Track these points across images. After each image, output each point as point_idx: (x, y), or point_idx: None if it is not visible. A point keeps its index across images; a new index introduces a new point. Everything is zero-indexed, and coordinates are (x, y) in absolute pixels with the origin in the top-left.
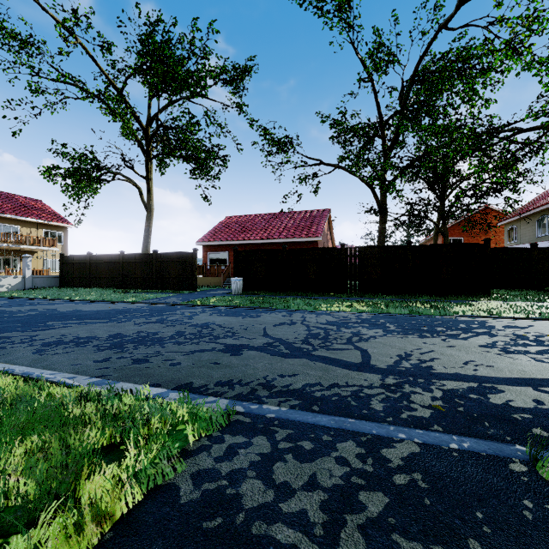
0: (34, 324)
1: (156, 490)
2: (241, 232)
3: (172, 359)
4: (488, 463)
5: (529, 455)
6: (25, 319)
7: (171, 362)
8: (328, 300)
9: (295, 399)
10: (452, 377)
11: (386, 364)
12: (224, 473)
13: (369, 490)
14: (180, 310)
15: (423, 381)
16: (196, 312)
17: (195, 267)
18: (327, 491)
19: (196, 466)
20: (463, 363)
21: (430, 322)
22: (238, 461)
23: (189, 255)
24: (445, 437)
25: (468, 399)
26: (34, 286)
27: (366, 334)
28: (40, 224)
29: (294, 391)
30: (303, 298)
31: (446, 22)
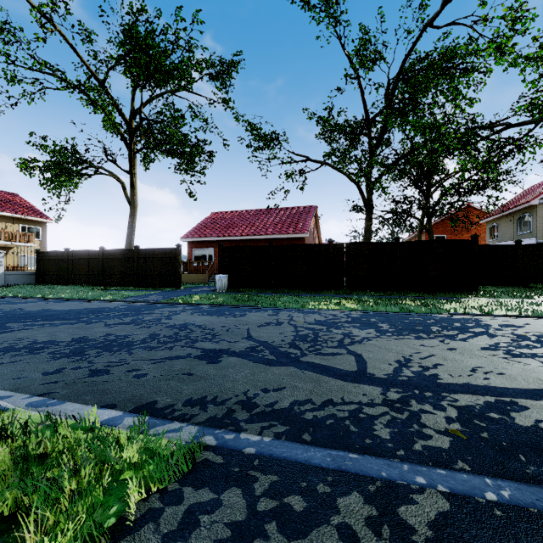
0: None
1: None
2: (227, 228)
3: (138, 370)
4: None
5: None
6: None
7: (136, 373)
8: (316, 298)
9: (281, 423)
10: (463, 388)
11: (385, 373)
12: None
13: None
14: (159, 309)
15: (431, 395)
16: (175, 311)
17: (178, 263)
18: None
19: None
20: (470, 370)
21: (423, 321)
22: (198, 540)
23: (172, 251)
24: (476, 480)
25: (490, 420)
26: (7, 284)
27: (358, 335)
28: (17, 218)
29: (280, 412)
30: (290, 295)
31: (432, 20)
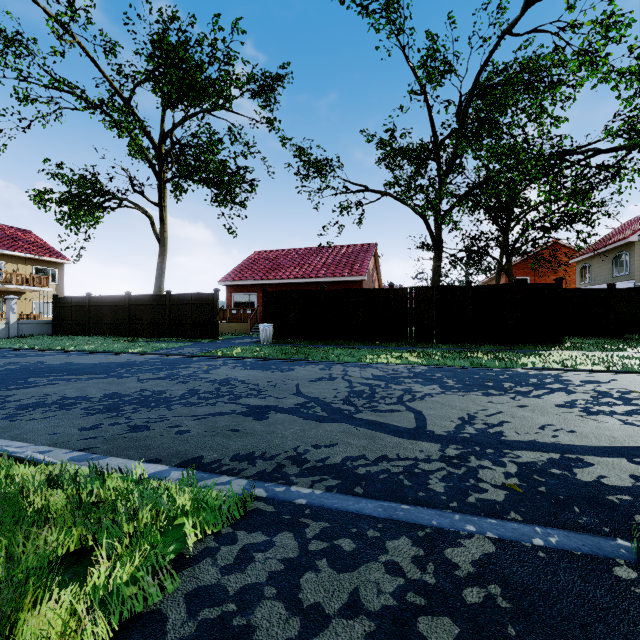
0: (12, 381)
1: (133, 622)
2: (272, 270)
3: (180, 426)
4: (586, 567)
5: (637, 553)
6: (1, 375)
7: (178, 429)
8: (375, 350)
9: (333, 478)
10: (527, 445)
11: (446, 430)
12: (232, 591)
13: (431, 614)
14: (196, 363)
15: (492, 451)
16: (215, 365)
17: (216, 311)
18: (373, 617)
19: (194, 581)
20: (539, 427)
21: (495, 377)
22: (254, 571)
23: (209, 296)
24: (526, 528)
25: (550, 475)
26: (21, 334)
27: (420, 391)
28: (30, 259)
29: (332, 467)
30: (344, 347)
31: (511, 27)
